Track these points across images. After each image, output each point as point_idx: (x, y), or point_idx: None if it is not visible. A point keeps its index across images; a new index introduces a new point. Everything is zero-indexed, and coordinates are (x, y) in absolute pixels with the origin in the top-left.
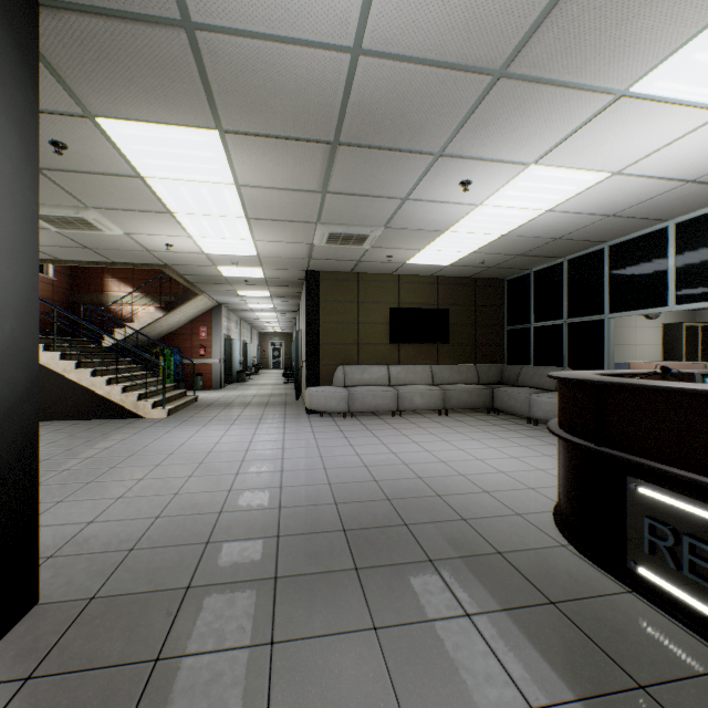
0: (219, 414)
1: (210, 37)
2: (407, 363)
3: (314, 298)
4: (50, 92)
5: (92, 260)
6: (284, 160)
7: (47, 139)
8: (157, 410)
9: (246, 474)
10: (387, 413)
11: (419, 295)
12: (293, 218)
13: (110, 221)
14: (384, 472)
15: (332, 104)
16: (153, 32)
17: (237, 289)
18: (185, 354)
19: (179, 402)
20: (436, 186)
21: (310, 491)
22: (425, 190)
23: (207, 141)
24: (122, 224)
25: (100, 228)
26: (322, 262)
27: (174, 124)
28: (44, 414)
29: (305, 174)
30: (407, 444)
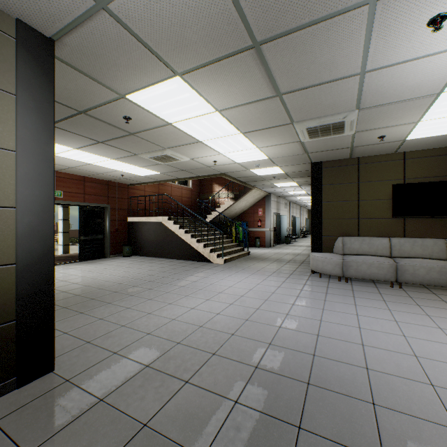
0: (252, 265)
1: (116, 4)
2: (414, 236)
3: (317, 183)
4: (100, 90)
5: (190, 176)
6: (231, 80)
7: (122, 117)
8: (218, 259)
9: (222, 315)
10: (387, 282)
11: (430, 169)
12: (271, 124)
13: (180, 154)
14: (329, 348)
15: (226, 7)
16: (95, 24)
17: (272, 183)
18: (250, 225)
19: (234, 254)
20: (393, 42)
21: (248, 346)
22: (381, 54)
23: (178, 86)
24: (185, 154)
25: (177, 159)
26: (319, 154)
27: (156, 83)
28: (174, 255)
29: (253, 84)
30: (383, 320)
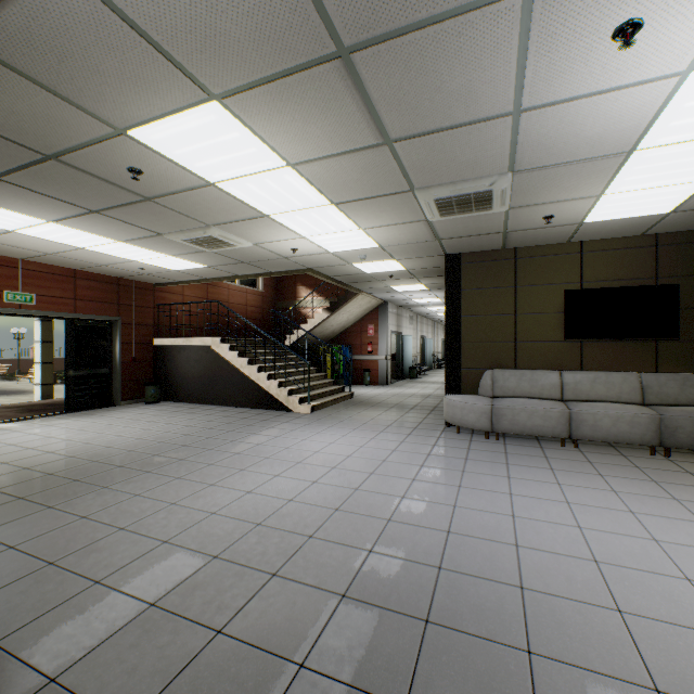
0: (355, 415)
1: None
2: (595, 368)
3: (454, 286)
4: (78, 118)
5: (257, 273)
6: (307, 112)
7: (126, 169)
8: (302, 406)
9: (297, 502)
10: (557, 438)
11: (618, 268)
12: (380, 191)
13: (235, 235)
14: (465, 554)
15: None
16: None
17: (389, 285)
18: (355, 351)
19: (329, 398)
20: (562, 64)
21: (333, 557)
22: (544, 82)
23: (217, 118)
24: (244, 236)
25: (231, 243)
26: (457, 242)
27: (177, 110)
28: (230, 401)
29: (345, 122)
30: (550, 502)
